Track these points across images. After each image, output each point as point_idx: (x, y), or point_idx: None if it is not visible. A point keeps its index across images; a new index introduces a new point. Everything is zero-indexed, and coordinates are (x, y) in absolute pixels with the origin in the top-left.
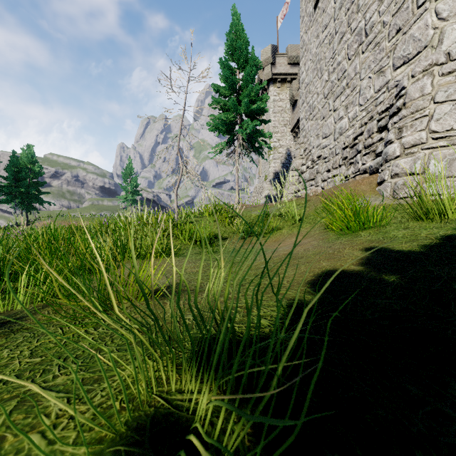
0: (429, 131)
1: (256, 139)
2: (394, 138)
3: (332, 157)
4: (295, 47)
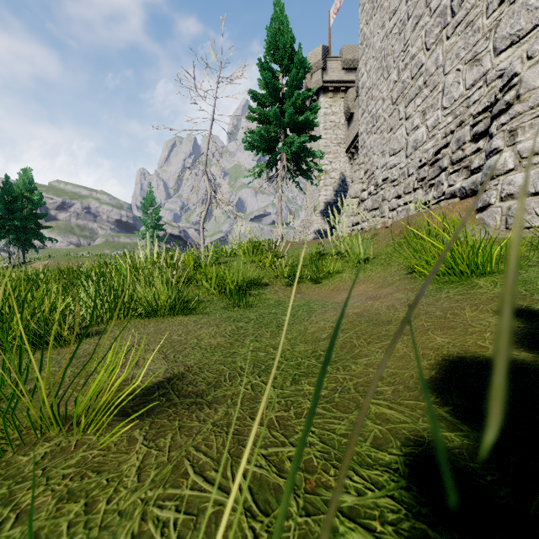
0: None
1: (304, 159)
2: (503, 145)
3: (403, 179)
4: (351, 48)
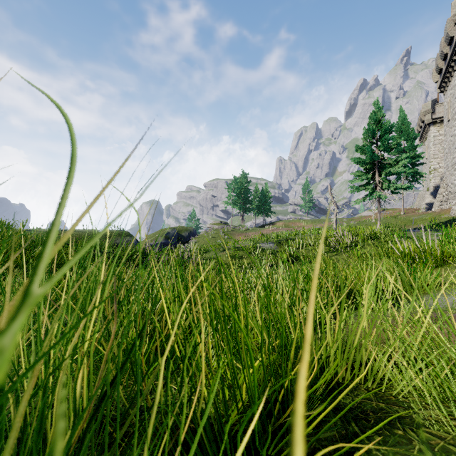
0: None
1: (415, 177)
2: (454, 199)
3: (453, 194)
4: None
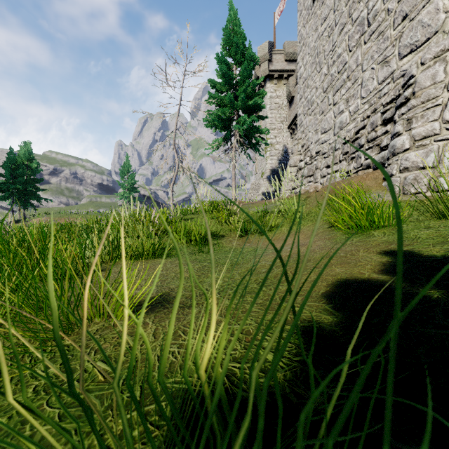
0: (443, 121)
1: (253, 135)
2: (402, 130)
3: (331, 153)
4: (292, 43)
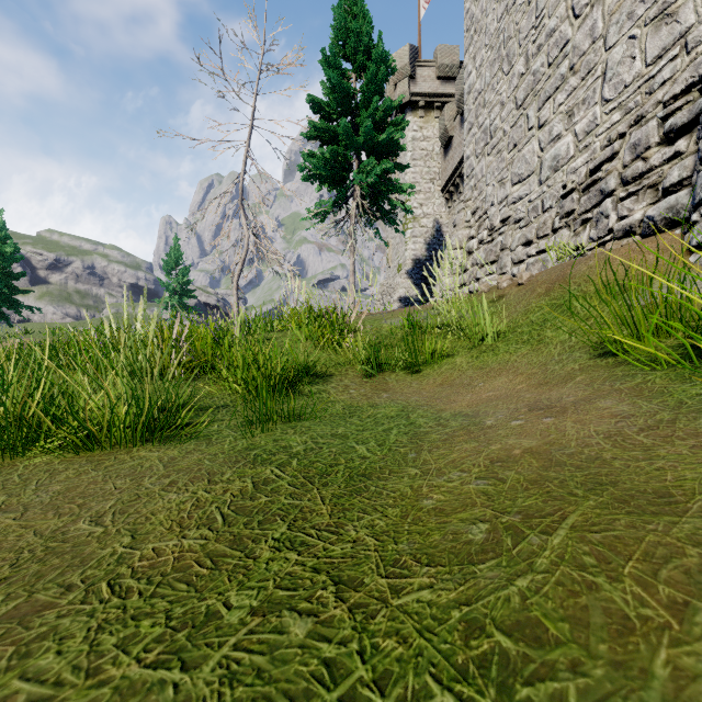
0: None
1: (386, 195)
2: None
3: (535, 217)
4: (448, 50)
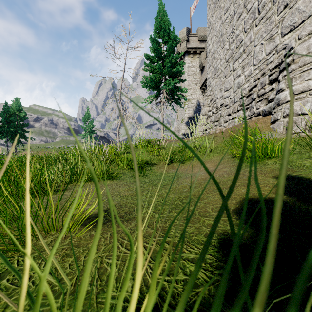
0: None
1: (176, 93)
2: (285, 87)
3: (232, 105)
4: (203, 29)
